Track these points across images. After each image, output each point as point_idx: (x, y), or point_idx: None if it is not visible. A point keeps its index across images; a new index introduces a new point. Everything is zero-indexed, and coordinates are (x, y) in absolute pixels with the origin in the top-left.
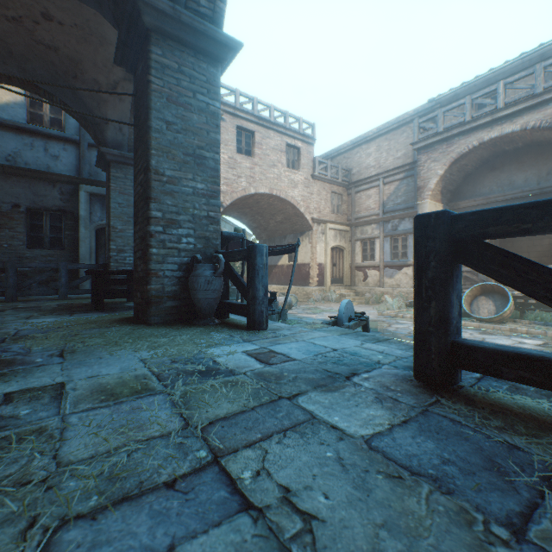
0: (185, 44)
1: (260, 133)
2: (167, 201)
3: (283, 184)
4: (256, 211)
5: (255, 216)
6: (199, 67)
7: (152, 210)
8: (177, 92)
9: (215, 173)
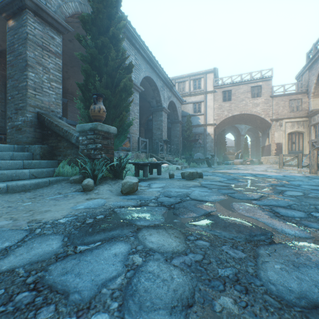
0: (157, 111)
1: (234, 89)
2: (155, 136)
3: (248, 107)
4: (248, 120)
5: (250, 122)
6: (159, 113)
7: (153, 138)
8: (156, 119)
9: (162, 130)
